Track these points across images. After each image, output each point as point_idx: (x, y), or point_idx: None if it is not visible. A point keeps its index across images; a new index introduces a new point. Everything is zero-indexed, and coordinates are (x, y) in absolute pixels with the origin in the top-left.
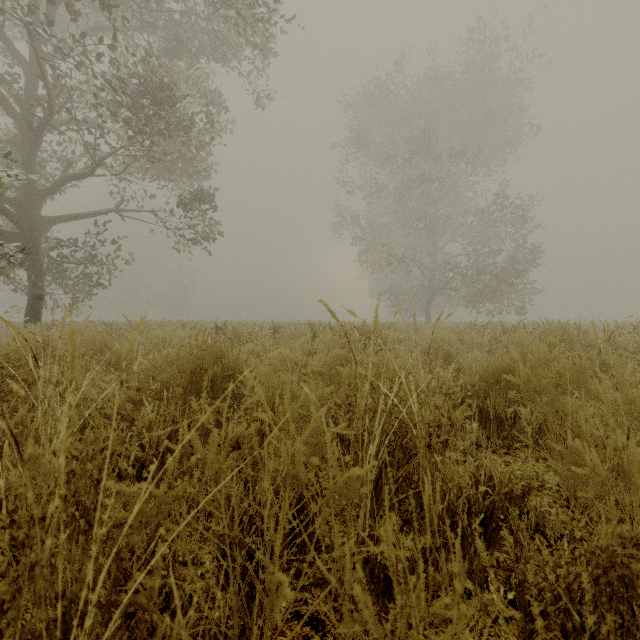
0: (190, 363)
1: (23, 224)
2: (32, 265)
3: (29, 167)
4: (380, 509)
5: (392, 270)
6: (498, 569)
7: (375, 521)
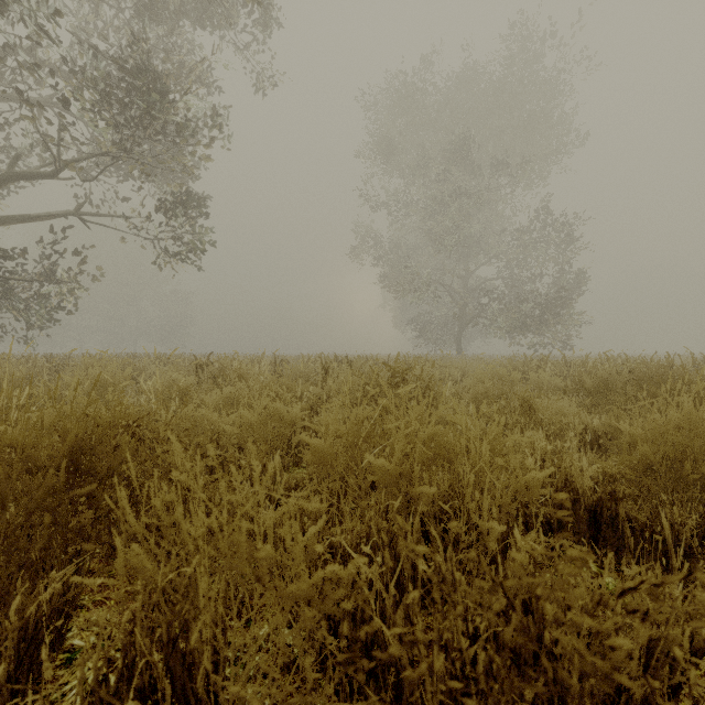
0: None
1: None
2: None
3: None
4: None
5: (420, 295)
6: None
7: None
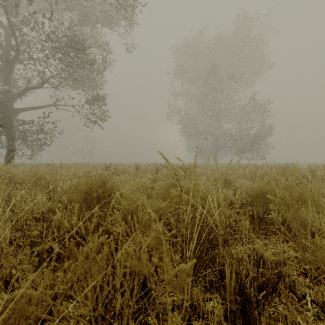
0: (84, 188)
1: (4, 112)
2: (9, 133)
3: (7, 82)
4: (195, 277)
5: (197, 137)
6: (270, 319)
7: (192, 284)
